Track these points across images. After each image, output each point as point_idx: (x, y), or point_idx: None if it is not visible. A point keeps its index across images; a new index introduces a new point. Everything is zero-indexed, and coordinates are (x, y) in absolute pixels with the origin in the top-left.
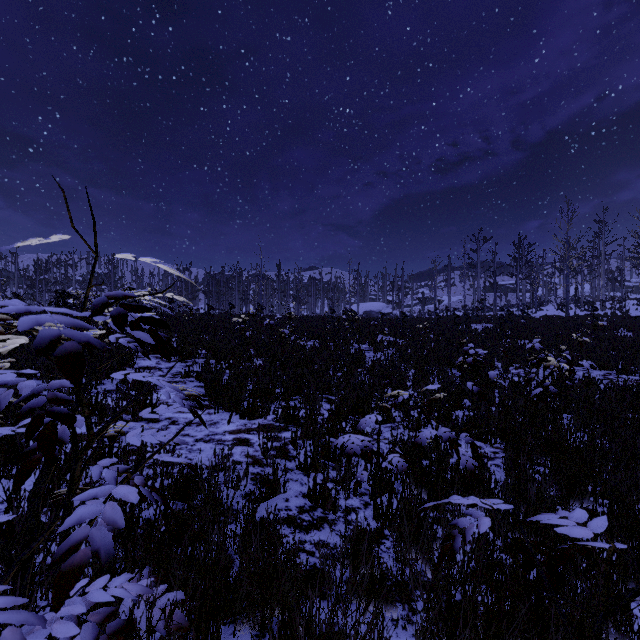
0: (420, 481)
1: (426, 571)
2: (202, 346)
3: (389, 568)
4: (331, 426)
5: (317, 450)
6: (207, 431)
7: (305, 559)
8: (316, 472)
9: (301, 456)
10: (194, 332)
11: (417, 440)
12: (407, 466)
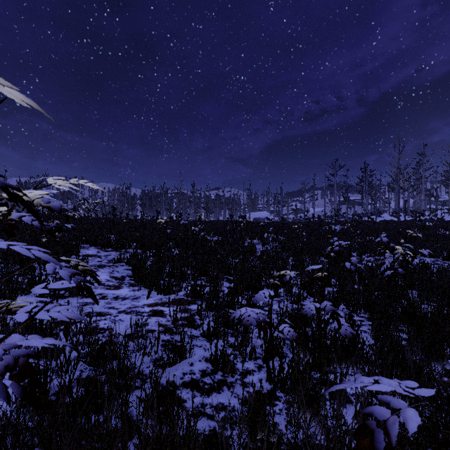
0: (305, 346)
1: (317, 434)
2: (134, 240)
3: (282, 431)
4: (230, 300)
5: (218, 320)
6: (129, 304)
7: (205, 423)
8: (217, 338)
9: (205, 325)
10: (128, 230)
11: (303, 312)
12: (297, 335)
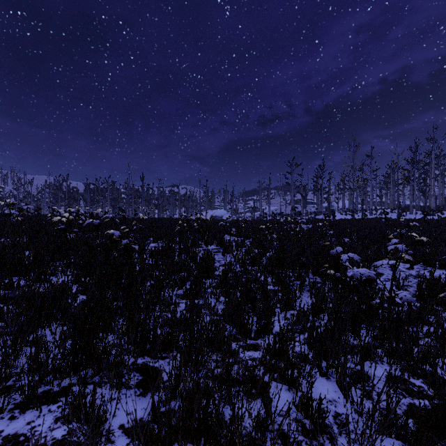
0: None
1: None
2: None
3: None
4: None
5: None
6: None
7: None
8: None
9: None
10: None
11: None
12: None
